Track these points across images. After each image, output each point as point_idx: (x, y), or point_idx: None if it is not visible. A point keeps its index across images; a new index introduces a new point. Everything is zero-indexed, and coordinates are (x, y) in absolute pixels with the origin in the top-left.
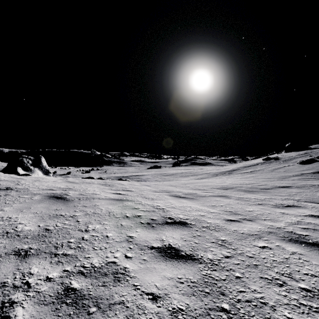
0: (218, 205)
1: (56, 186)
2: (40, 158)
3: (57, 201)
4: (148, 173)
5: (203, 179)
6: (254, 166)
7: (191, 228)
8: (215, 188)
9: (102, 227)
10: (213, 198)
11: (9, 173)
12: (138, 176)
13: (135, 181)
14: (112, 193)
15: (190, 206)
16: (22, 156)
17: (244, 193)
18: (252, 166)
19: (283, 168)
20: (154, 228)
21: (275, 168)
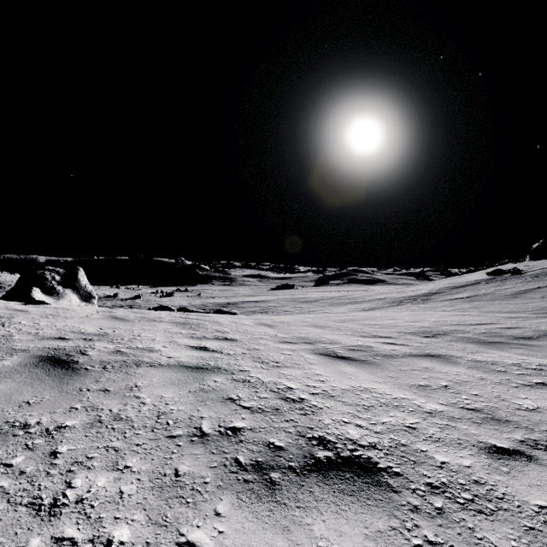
0: (434, 384)
1: (78, 329)
2: (76, 272)
3: (48, 374)
4: (272, 297)
5: (373, 311)
6: (472, 286)
7: (395, 495)
8: (406, 333)
9: (115, 484)
10: (415, 362)
11: (17, 298)
12: (254, 302)
13: (248, 311)
14: (188, 348)
15: (368, 389)
16: (44, 268)
17: (477, 346)
18: (468, 286)
19: (537, 290)
20: (275, 491)
21: (520, 291)
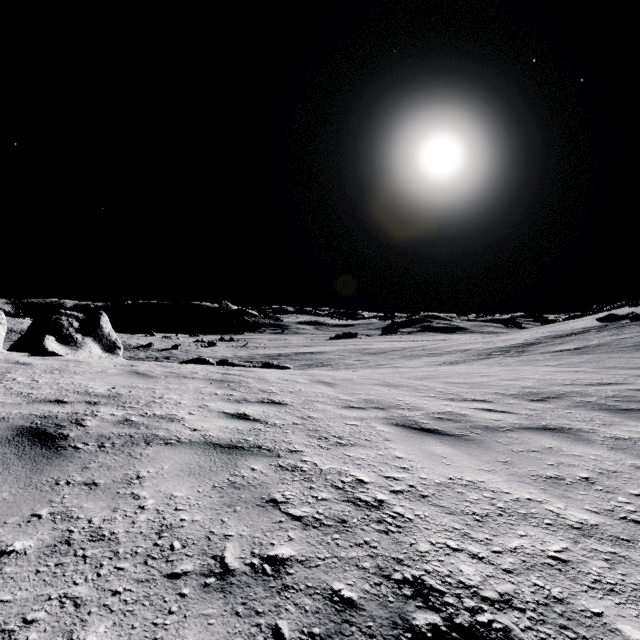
0: (568, 475)
1: (85, 389)
2: (98, 317)
3: (20, 455)
4: (332, 348)
5: (456, 365)
6: (579, 335)
7: None
8: (505, 395)
9: None
10: (531, 439)
11: (27, 348)
12: (310, 354)
13: (303, 365)
14: (222, 415)
15: (474, 483)
16: (60, 313)
17: (608, 415)
18: (574, 335)
19: None
20: None
21: None
